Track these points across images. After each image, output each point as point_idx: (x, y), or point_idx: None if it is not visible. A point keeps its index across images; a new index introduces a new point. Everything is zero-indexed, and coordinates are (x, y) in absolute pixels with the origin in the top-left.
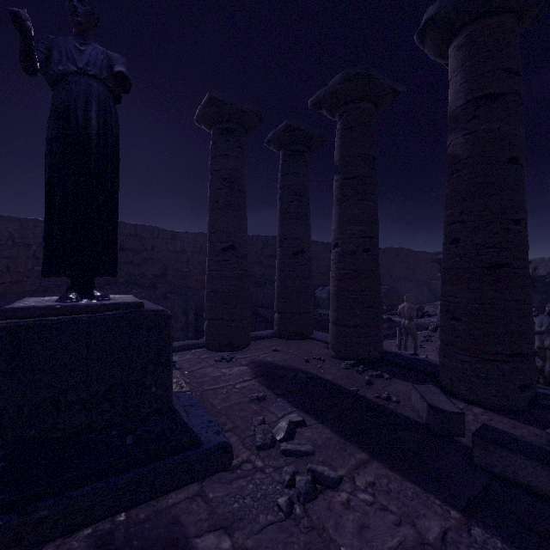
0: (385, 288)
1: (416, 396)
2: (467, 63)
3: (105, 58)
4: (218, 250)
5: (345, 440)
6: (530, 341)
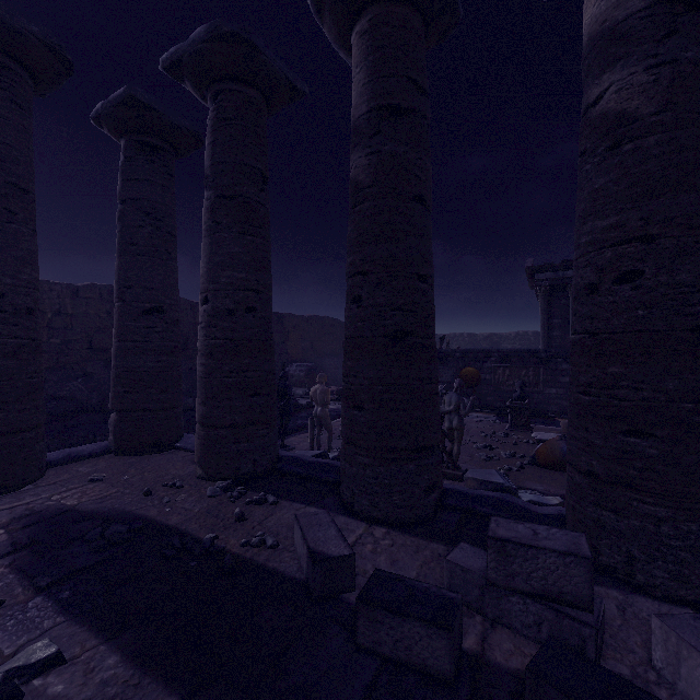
0: (308, 365)
1: (298, 534)
2: (370, 56)
3: None
4: None
5: (142, 674)
6: (436, 429)
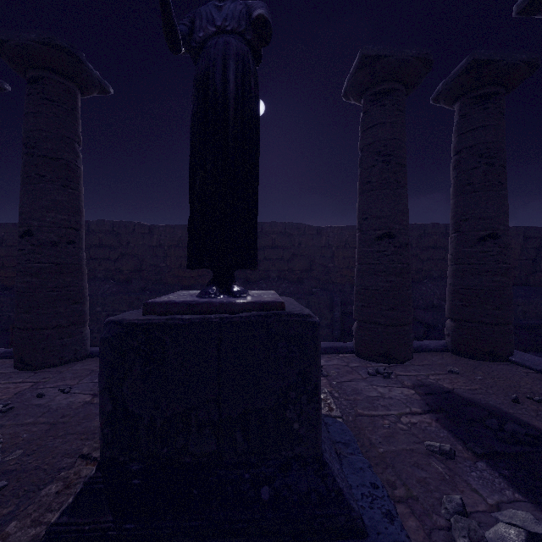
0: None
1: None
2: None
3: (243, 7)
4: (370, 239)
5: None
6: None
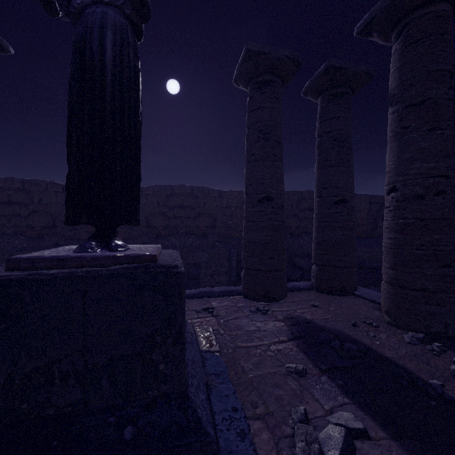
0: None
1: None
2: None
3: None
4: (254, 201)
5: None
6: None
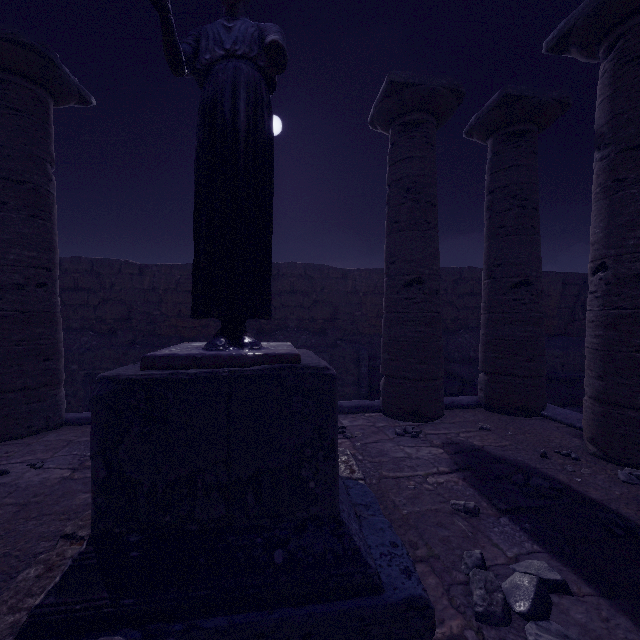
0: None
1: None
2: None
3: (255, 30)
4: (399, 285)
5: None
6: None
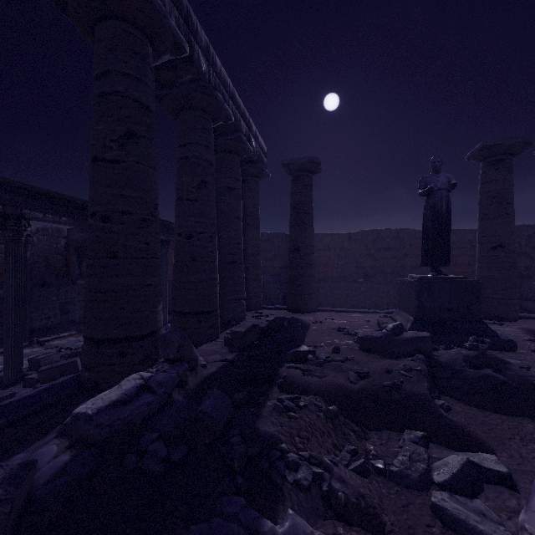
0: None
1: None
2: None
3: (446, 179)
4: (488, 249)
5: None
6: None
